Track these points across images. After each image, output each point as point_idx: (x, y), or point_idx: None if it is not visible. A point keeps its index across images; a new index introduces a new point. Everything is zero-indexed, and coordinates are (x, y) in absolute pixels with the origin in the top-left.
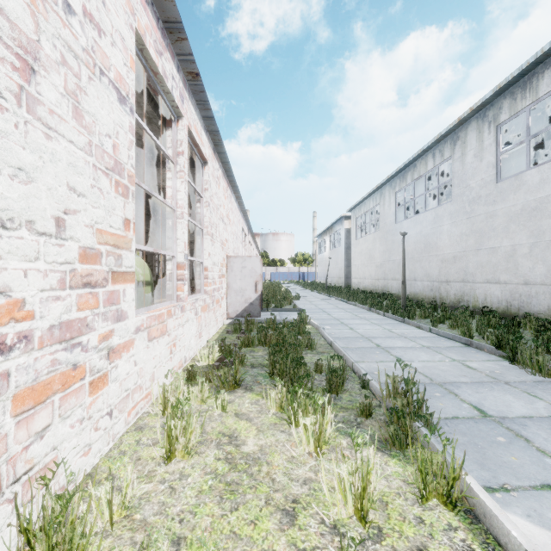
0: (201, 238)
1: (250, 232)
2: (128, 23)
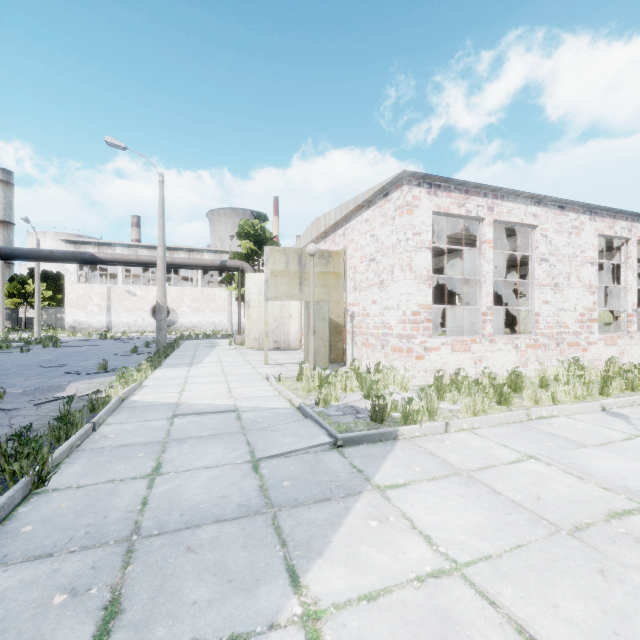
0: None
1: None
2: (594, 236)
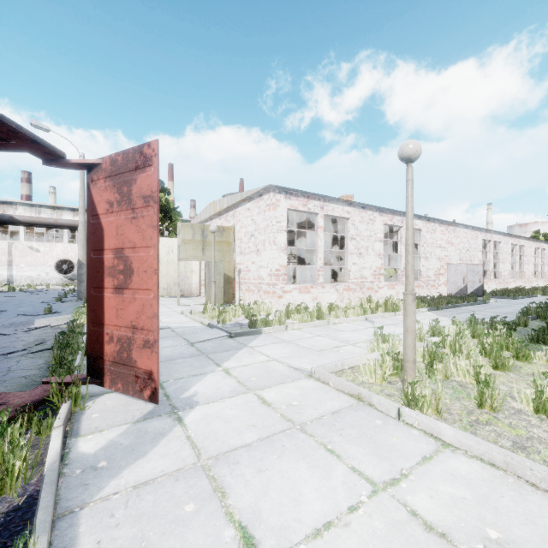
0: (419, 259)
1: (515, 236)
2: (382, 225)
